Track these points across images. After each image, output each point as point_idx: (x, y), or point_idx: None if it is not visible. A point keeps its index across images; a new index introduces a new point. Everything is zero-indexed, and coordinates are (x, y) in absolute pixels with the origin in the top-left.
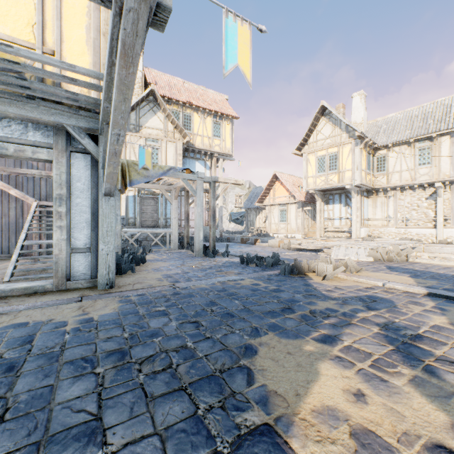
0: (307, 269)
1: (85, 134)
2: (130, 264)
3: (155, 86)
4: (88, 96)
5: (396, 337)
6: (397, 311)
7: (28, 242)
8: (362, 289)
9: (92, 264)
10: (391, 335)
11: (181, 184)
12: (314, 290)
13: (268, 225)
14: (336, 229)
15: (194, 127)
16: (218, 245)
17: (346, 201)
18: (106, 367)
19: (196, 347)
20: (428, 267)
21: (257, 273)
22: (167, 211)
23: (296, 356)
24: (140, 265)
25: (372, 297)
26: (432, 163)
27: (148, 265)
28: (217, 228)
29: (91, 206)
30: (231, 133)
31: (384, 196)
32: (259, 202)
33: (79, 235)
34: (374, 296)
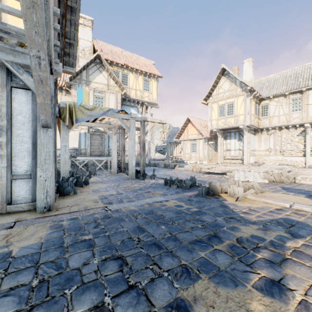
0: (220, 190)
1: (23, 70)
2: (73, 187)
3: (101, 52)
4: (18, 28)
5: None
6: None
7: None
8: (274, 211)
9: (32, 189)
10: None
11: (119, 123)
12: (232, 212)
13: (183, 154)
14: (232, 157)
15: (130, 83)
16: (147, 169)
17: (239, 137)
18: None
19: (115, 308)
20: None
21: (179, 194)
22: (110, 144)
23: None
24: (83, 187)
25: (288, 220)
26: (302, 109)
27: (90, 187)
28: (146, 157)
29: (32, 137)
30: (157, 88)
31: (267, 133)
32: (177, 138)
33: (20, 163)
34: (290, 220)
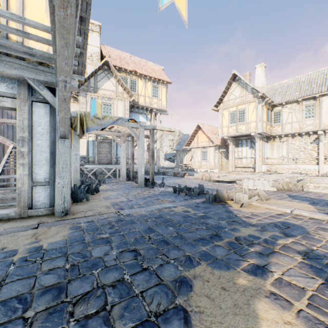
0: (227, 197)
1: (43, 86)
2: (85, 194)
3: (109, 58)
4: (42, 51)
5: (320, 267)
6: (311, 238)
7: (2, 177)
8: (274, 216)
9: (51, 195)
10: (316, 265)
11: (128, 131)
12: (235, 217)
13: (193, 162)
14: (244, 165)
15: (138, 89)
16: (156, 178)
17: (251, 144)
18: (38, 309)
19: (133, 282)
20: (320, 195)
21: (187, 201)
22: (118, 152)
23: (231, 292)
24: (94, 194)
25: (285, 223)
26: (315, 116)
27: (100, 194)
28: (155, 165)
29: (50, 147)
30: (166, 94)
31: (279, 141)
32: (187, 145)
33: (40, 171)
34: (287, 223)
